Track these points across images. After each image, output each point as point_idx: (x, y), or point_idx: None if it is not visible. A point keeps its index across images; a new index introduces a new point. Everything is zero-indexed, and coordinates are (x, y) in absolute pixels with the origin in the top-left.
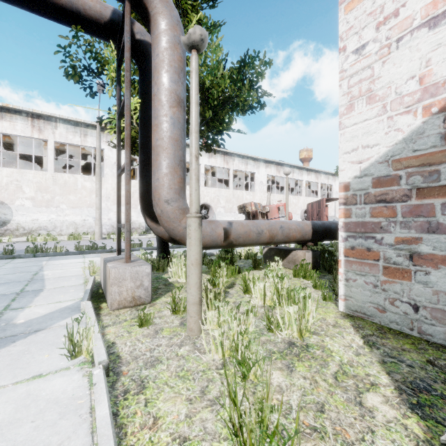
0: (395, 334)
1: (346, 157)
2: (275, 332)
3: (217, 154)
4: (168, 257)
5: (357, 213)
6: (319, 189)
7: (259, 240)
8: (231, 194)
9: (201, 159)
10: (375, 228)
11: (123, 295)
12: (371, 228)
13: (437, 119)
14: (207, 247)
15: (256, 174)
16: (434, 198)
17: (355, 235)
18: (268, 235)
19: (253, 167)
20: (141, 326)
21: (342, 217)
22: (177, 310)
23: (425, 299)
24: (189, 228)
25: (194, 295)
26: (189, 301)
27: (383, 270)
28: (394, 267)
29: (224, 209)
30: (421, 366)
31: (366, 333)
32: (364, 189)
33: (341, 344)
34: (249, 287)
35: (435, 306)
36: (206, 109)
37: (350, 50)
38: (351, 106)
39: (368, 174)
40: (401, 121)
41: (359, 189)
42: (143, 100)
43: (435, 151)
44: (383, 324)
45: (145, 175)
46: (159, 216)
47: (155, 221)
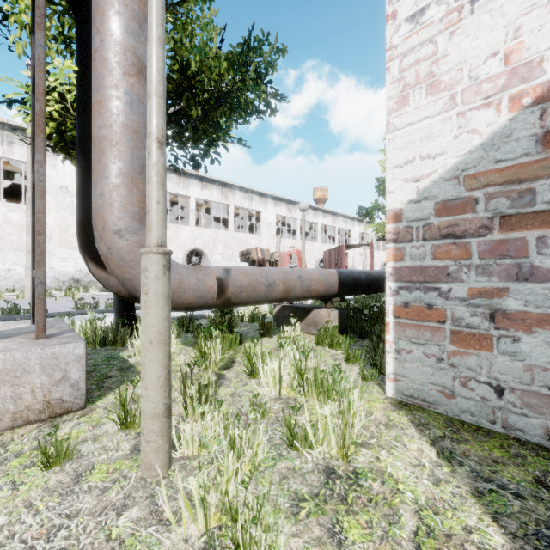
0: (472, 431)
1: (397, 173)
2: (302, 452)
3: (213, 185)
4: (134, 323)
5: (413, 254)
6: (336, 234)
7: (270, 296)
8: (230, 238)
9: (190, 190)
10: (439, 275)
11: (24, 400)
12: (434, 276)
13: (531, 114)
14: (190, 307)
15: (263, 213)
16: (526, 231)
17: (409, 285)
18: (282, 288)
19: (259, 204)
20: (46, 467)
21: (391, 260)
22: (129, 421)
23: (513, 377)
24: (144, 274)
25: (153, 401)
26: (145, 412)
27: (451, 337)
28: (467, 332)
29: (222, 256)
30: (532, 493)
31: (434, 434)
32: (423, 218)
33: (406, 462)
34: (255, 367)
35: (528, 388)
36: (192, 103)
37: (402, 17)
38: (404, 99)
39: (429, 197)
40: (478, 119)
41: (416, 219)
42: (82, 67)
43: (527, 161)
44: (451, 415)
45: (85, 191)
46: (106, 257)
47: (103, 267)
